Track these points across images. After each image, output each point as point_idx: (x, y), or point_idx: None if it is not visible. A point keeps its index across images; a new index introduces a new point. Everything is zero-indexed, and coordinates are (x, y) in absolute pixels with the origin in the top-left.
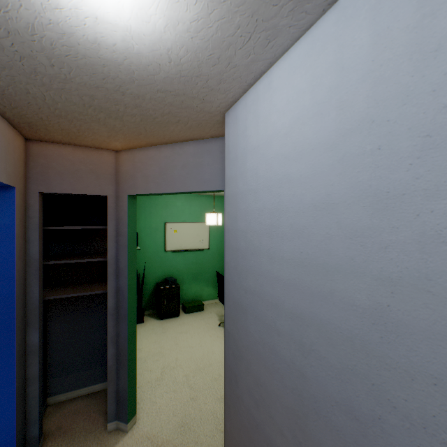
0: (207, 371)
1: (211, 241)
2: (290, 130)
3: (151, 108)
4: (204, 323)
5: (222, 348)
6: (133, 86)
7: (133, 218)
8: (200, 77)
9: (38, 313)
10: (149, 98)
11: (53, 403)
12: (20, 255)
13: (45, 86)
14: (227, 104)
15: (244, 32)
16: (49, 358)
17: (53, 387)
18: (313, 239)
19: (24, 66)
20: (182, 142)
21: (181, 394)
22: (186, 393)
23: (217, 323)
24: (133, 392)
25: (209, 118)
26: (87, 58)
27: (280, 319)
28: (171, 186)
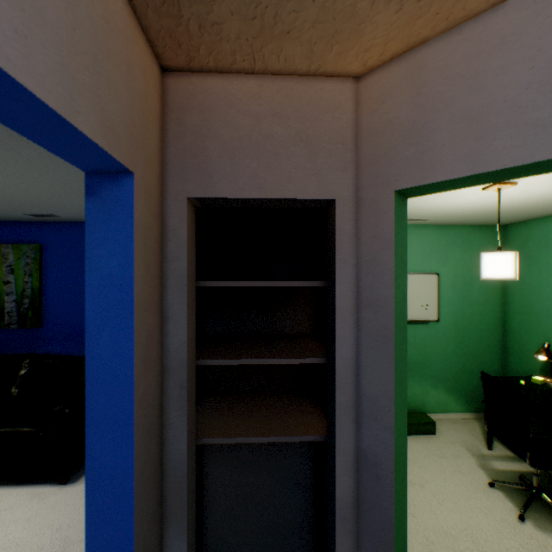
0: None
1: (441, 307)
2: None
3: None
4: (450, 469)
5: None
6: None
7: (401, 258)
8: None
9: (186, 494)
10: None
11: None
12: (146, 355)
13: None
14: None
15: None
16: (205, 530)
17: None
18: None
19: None
20: None
21: None
22: None
23: (480, 474)
24: None
25: None
26: None
27: None
28: None
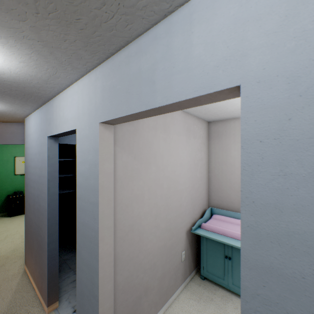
0: None
1: None
2: (33, 134)
3: None
4: None
5: None
6: None
7: None
8: (7, 113)
9: None
10: None
11: None
12: None
13: None
14: (23, 117)
15: (16, 110)
16: None
17: None
18: (35, 161)
19: None
20: (11, 122)
21: (16, 241)
22: (20, 241)
23: None
24: None
25: (19, 119)
26: None
27: (32, 183)
28: (5, 141)
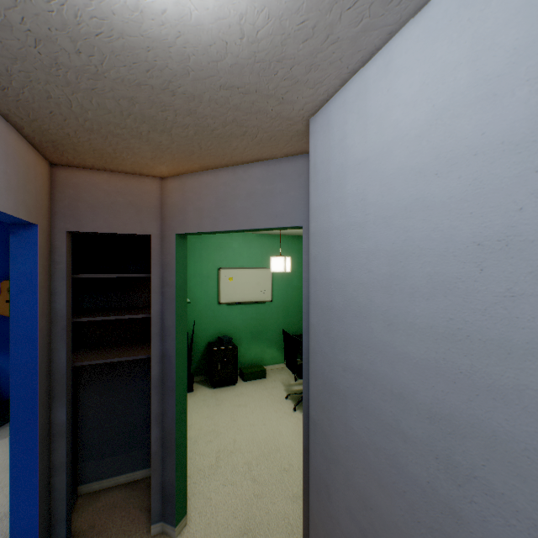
0: (274, 458)
1: (274, 291)
2: (428, 130)
3: (210, 115)
4: (267, 394)
5: (291, 428)
6: (186, 80)
7: (183, 263)
8: (282, 61)
9: (66, 384)
10: (208, 100)
11: (85, 493)
12: (43, 310)
13: (70, 85)
14: (314, 105)
15: None
16: (80, 437)
17: (85, 473)
18: (477, 300)
19: (41, 54)
20: (246, 163)
21: (242, 488)
22: (249, 488)
23: (283, 394)
24: (183, 486)
25: (286, 127)
26: (125, 37)
27: (407, 418)
28: (232, 221)
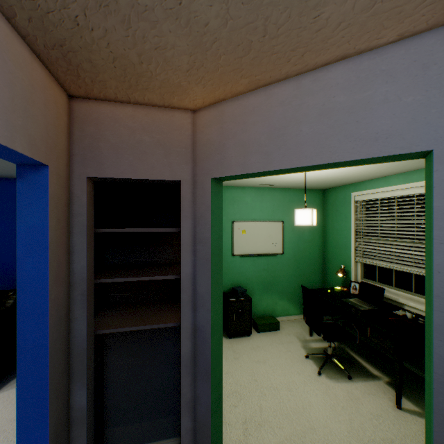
0: (311, 442)
1: (285, 244)
2: None
3: None
4: (284, 350)
5: (321, 399)
6: None
7: (218, 215)
8: None
9: (86, 361)
10: None
11: None
12: (58, 274)
13: None
14: None
15: None
16: (106, 400)
17: (111, 438)
18: None
19: None
20: (318, 67)
21: None
22: None
23: (302, 352)
24: None
25: None
26: None
27: None
28: (293, 155)
